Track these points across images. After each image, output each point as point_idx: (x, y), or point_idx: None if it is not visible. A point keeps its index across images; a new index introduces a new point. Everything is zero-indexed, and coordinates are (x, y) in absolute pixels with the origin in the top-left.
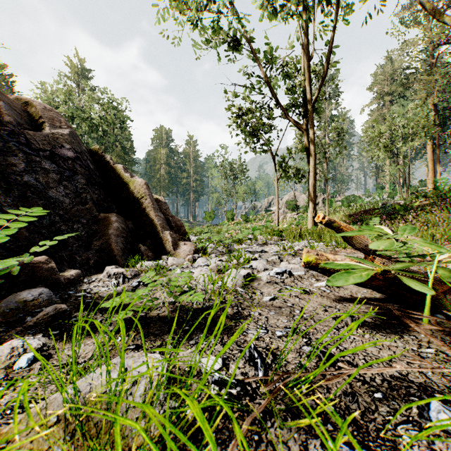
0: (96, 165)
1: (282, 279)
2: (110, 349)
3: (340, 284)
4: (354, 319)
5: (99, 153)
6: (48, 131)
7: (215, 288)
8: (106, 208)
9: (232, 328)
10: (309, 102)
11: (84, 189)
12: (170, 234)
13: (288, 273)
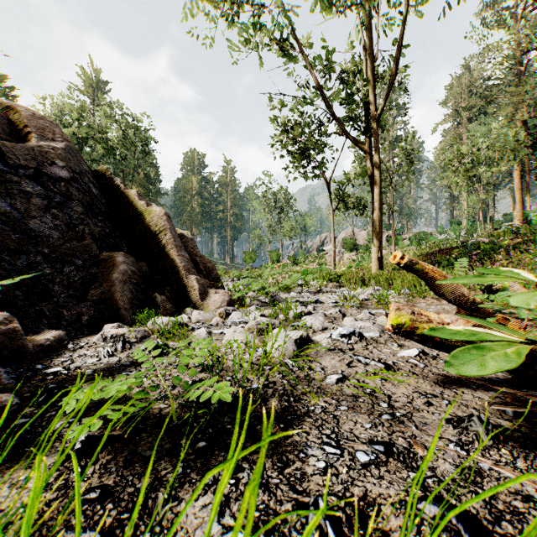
0: (102, 190)
1: (349, 344)
2: (52, 499)
3: (471, 371)
4: (491, 428)
5: (107, 176)
6: (35, 143)
7: (253, 359)
8: (113, 246)
9: (281, 441)
10: (374, 115)
11: (82, 220)
12: (196, 279)
13: (358, 335)
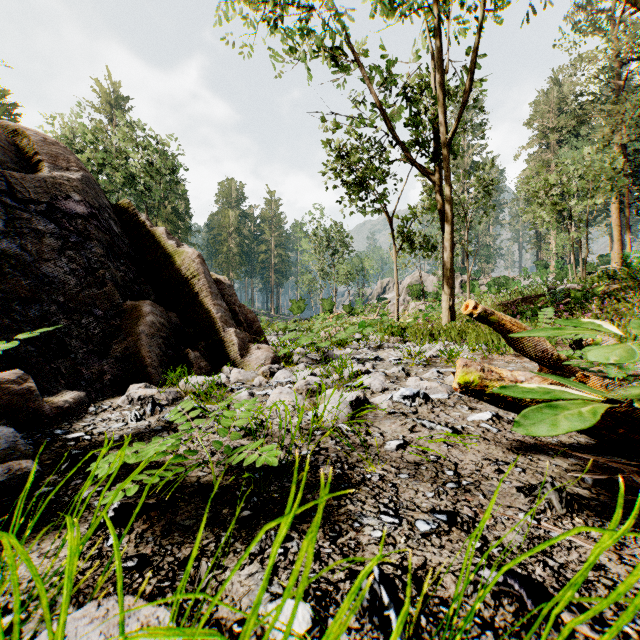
0: (125, 228)
1: (413, 407)
2: (86, 568)
3: (542, 432)
4: (565, 496)
5: (130, 211)
6: (46, 174)
7: (303, 424)
8: (138, 293)
9: (333, 510)
10: (444, 138)
11: (102, 264)
12: (235, 332)
13: (423, 396)
